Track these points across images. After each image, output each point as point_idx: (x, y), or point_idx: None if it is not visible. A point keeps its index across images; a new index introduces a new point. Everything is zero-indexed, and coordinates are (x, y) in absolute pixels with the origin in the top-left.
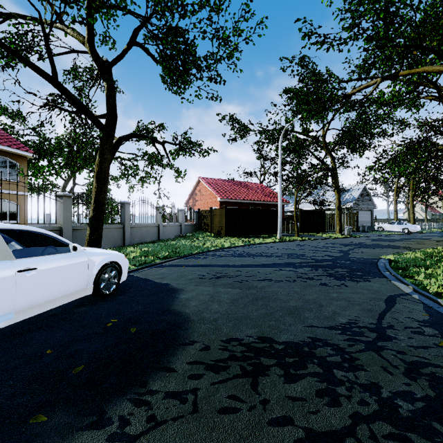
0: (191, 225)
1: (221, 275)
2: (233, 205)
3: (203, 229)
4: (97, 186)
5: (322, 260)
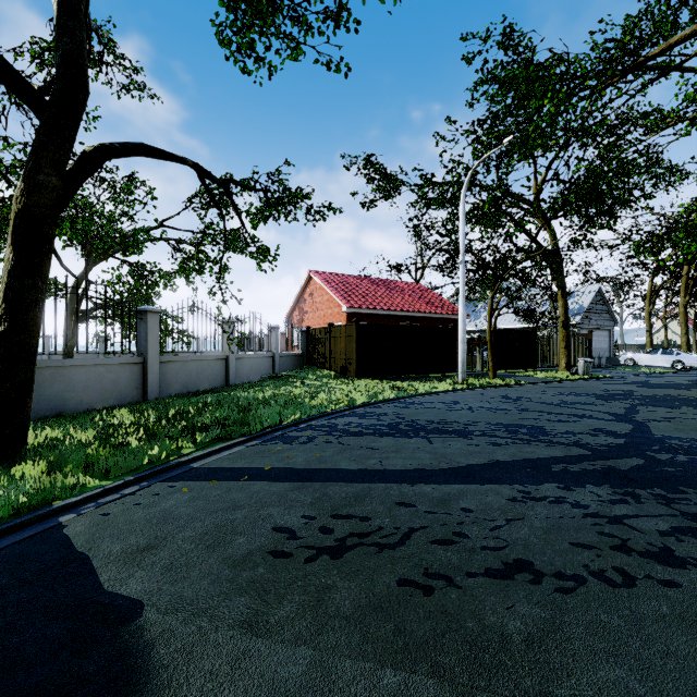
0: (294, 357)
1: (351, 534)
2: (371, 320)
3: (315, 363)
4: (14, 255)
5: (606, 450)
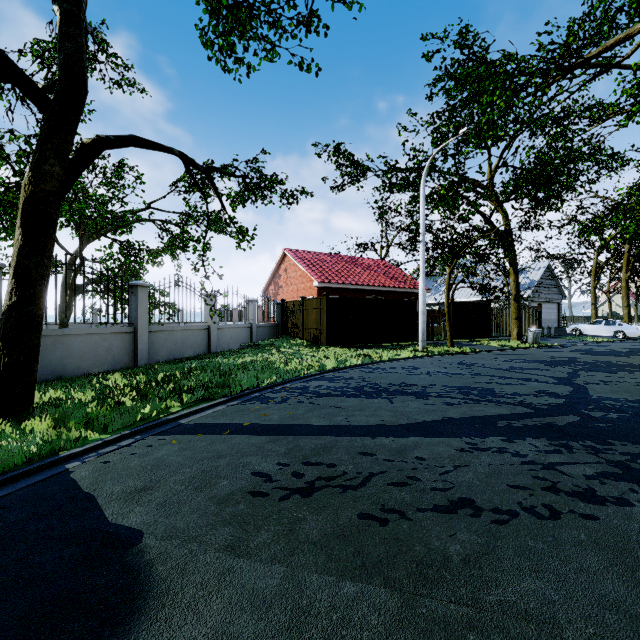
0: (269, 327)
1: (319, 478)
2: (340, 294)
3: (289, 333)
4: (23, 236)
5: (547, 408)
